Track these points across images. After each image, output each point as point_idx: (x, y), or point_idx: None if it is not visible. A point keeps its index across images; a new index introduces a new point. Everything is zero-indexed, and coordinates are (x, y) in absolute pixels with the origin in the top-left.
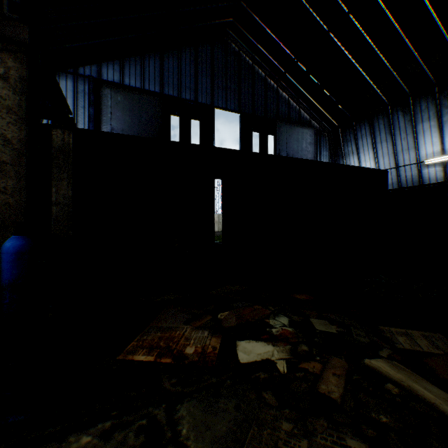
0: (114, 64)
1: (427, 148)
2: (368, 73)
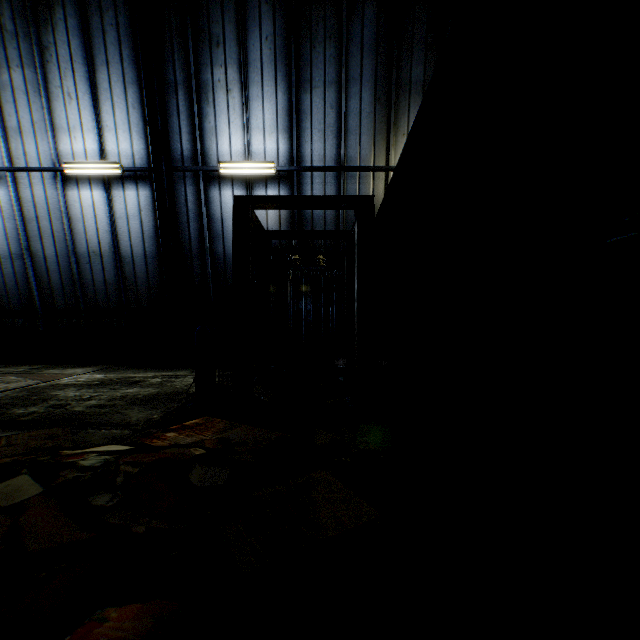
0: None
1: None
2: None
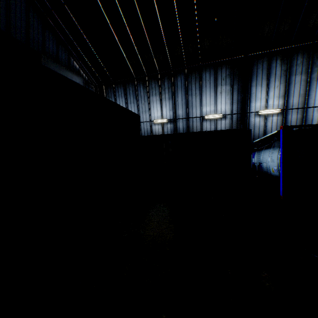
0: None
1: (155, 113)
2: (123, 48)
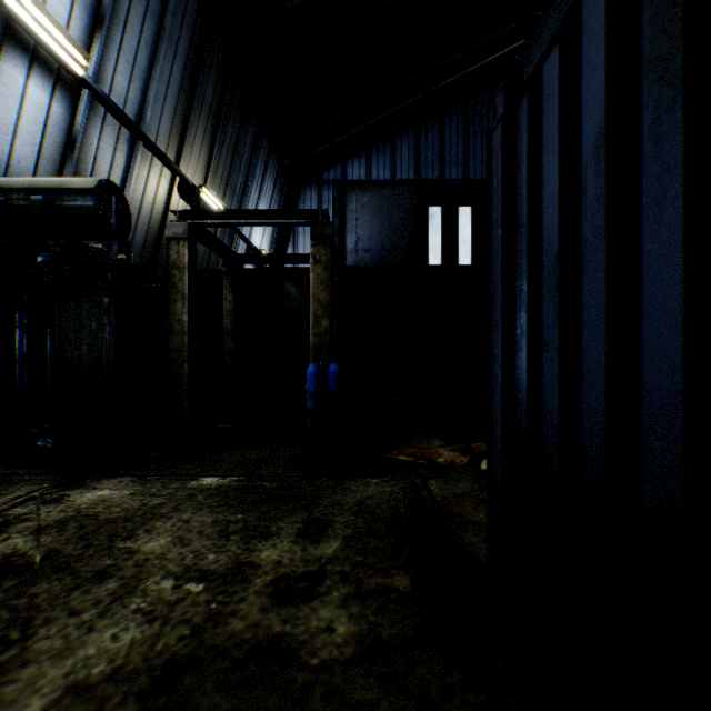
0: (360, 158)
1: None
2: None
